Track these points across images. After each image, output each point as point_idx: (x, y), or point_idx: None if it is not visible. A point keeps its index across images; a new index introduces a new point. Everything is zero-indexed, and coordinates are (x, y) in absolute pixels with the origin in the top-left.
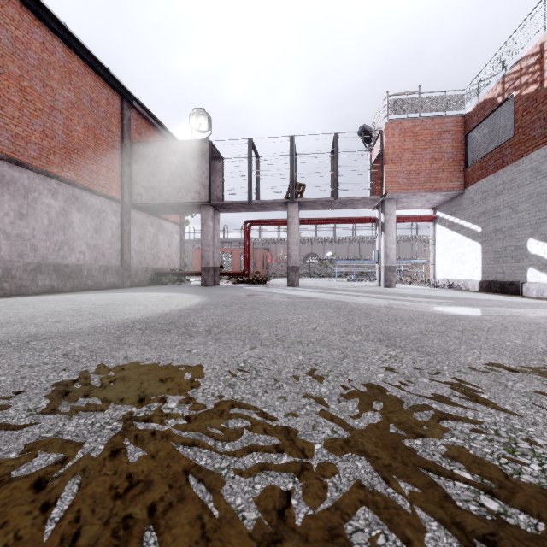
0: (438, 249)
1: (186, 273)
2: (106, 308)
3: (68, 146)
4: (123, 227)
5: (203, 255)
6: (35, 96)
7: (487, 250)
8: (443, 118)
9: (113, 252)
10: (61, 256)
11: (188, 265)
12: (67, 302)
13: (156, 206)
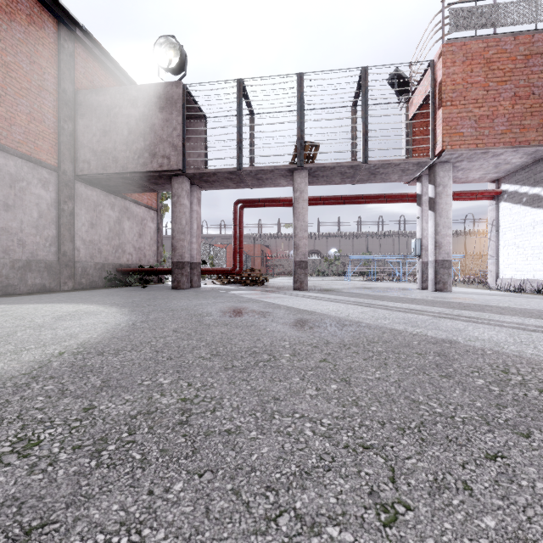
0: (504, 236)
1: (157, 270)
2: None
3: None
4: (60, 206)
5: (175, 245)
6: None
7: None
8: (531, 34)
9: (41, 240)
10: None
11: None
12: None
13: (111, 178)
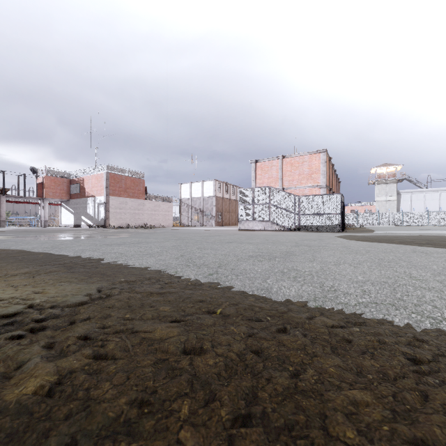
0: (62, 215)
1: None
2: None
3: None
4: None
5: None
6: None
7: (75, 217)
8: (64, 178)
9: None
10: None
11: None
12: None
13: None
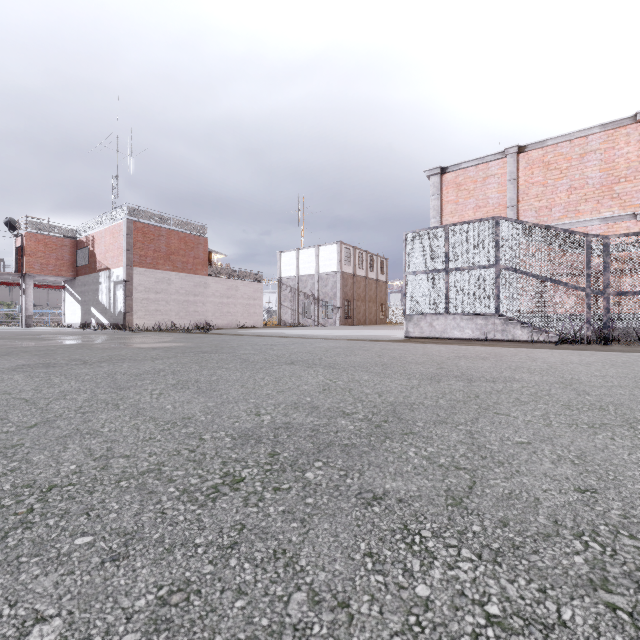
0: (66, 305)
1: None
2: None
3: None
4: None
5: None
6: None
7: (83, 309)
8: (64, 238)
9: None
10: None
11: None
12: None
13: None
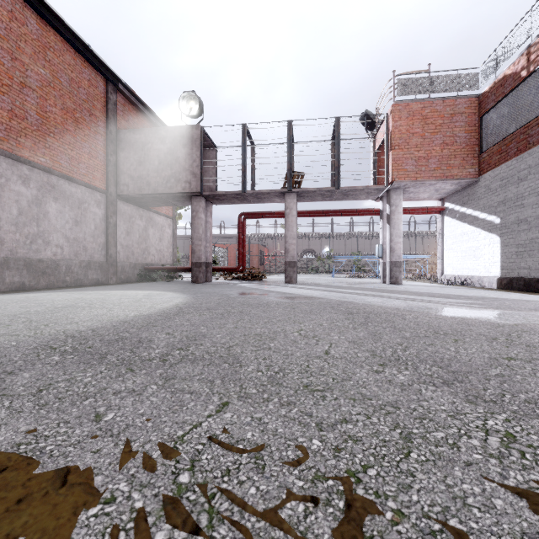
0: (446, 243)
1: (177, 268)
2: (57, 312)
3: (43, 129)
4: (108, 220)
5: (194, 249)
6: (1, 70)
7: (508, 243)
8: (455, 99)
9: (96, 246)
10: (33, 250)
11: (184, 261)
12: (22, 303)
13: (144, 197)
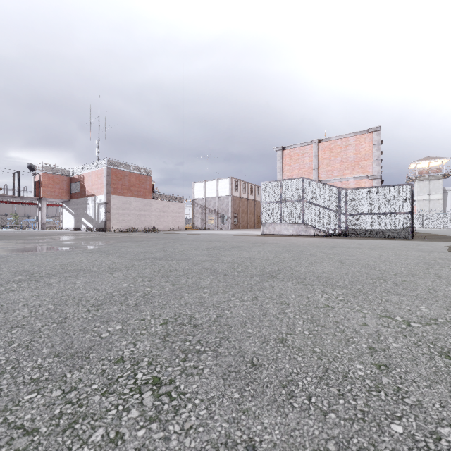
0: (63, 217)
1: None
2: None
3: None
4: None
5: None
6: None
7: (76, 219)
8: (64, 176)
9: None
10: None
11: None
12: None
13: None
